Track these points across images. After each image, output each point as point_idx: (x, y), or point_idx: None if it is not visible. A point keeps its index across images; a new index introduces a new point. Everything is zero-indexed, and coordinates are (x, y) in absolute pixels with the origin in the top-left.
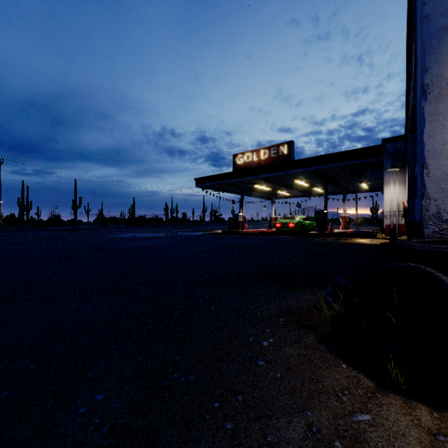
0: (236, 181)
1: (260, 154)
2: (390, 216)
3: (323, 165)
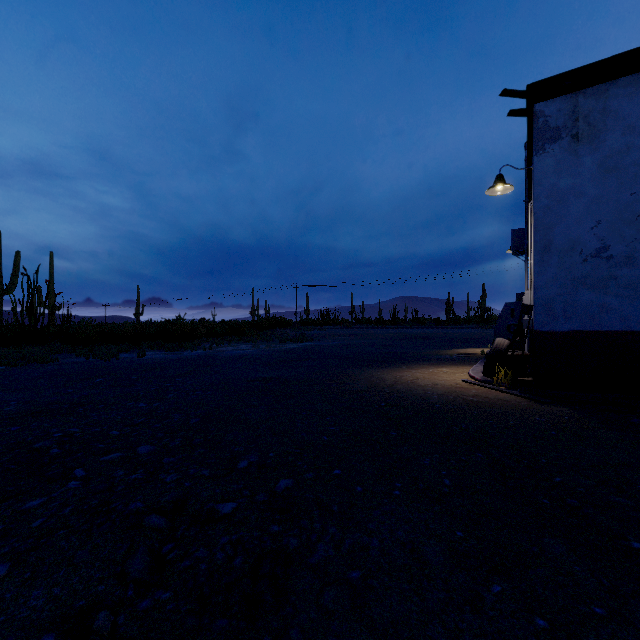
0: None
1: None
2: None
3: None
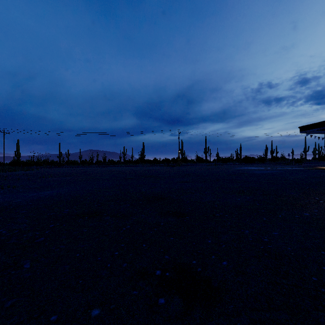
0: None
1: None
2: None
3: None
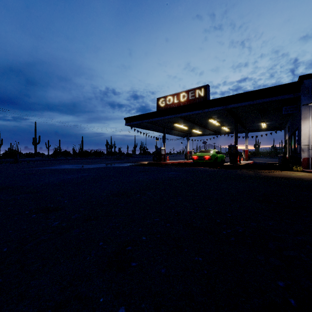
0: (159, 120)
1: (180, 97)
2: (308, 150)
3: (239, 103)
